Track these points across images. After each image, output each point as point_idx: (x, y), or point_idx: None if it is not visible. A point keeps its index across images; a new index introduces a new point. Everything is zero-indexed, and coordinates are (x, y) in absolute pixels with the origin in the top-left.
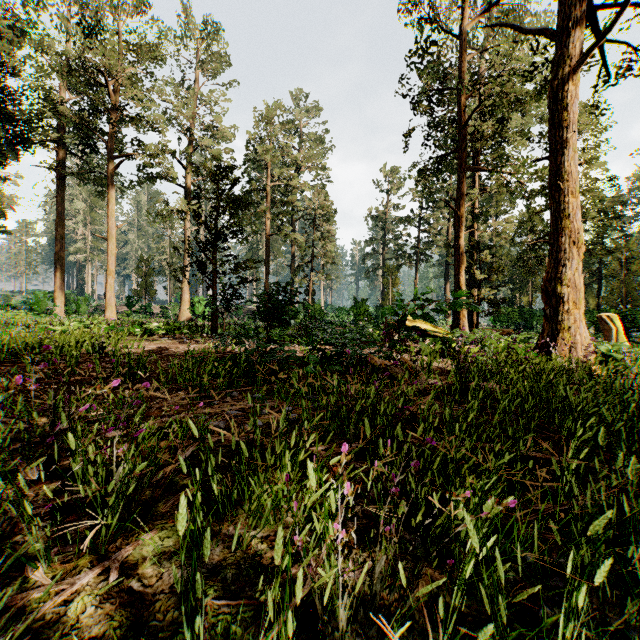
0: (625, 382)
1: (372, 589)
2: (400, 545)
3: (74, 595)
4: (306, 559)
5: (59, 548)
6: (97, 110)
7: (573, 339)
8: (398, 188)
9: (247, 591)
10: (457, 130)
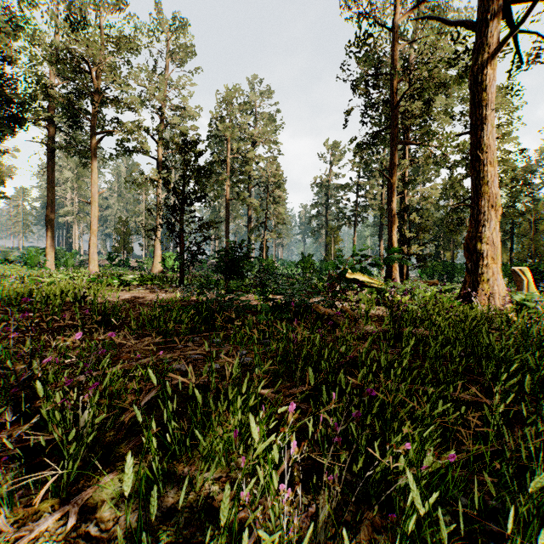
0: (541, 329)
1: (316, 537)
2: (342, 486)
3: (33, 540)
4: (251, 517)
5: (23, 491)
6: (82, 93)
7: (491, 290)
8: (339, 159)
9: (198, 535)
10: (390, 109)
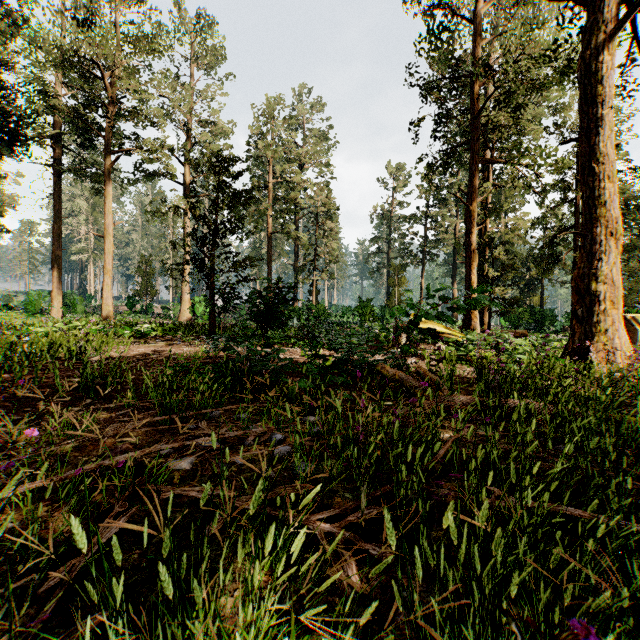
0: None
1: None
2: None
3: None
4: None
5: None
6: (94, 105)
7: (610, 343)
8: (404, 185)
9: None
10: (468, 120)
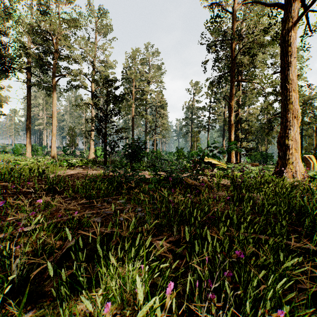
0: None
1: None
2: None
3: None
4: None
5: None
6: (47, 53)
7: (294, 169)
8: (199, 92)
9: None
10: (229, 61)
